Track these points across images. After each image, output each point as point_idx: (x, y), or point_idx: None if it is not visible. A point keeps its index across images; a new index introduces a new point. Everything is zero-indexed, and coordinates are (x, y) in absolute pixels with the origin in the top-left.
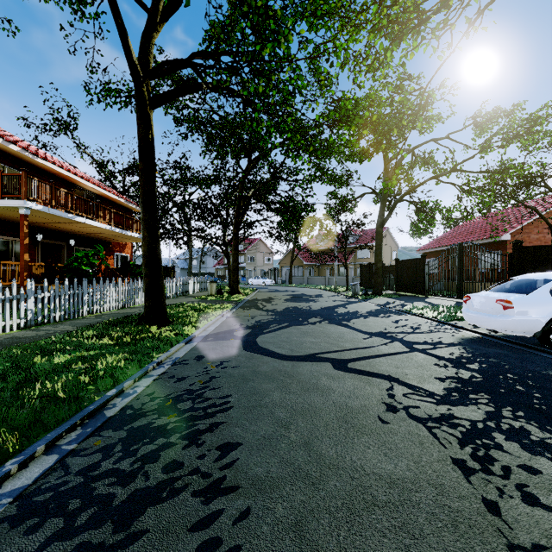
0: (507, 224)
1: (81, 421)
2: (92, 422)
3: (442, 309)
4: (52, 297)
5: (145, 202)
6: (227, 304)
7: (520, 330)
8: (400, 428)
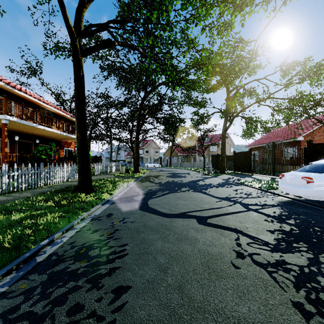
0: (301, 130)
1: (17, 266)
2: (25, 266)
3: (264, 182)
4: (19, 175)
5: (78, 115)
6: (131, 178)
7: (318, 197)
8: (248, 272)
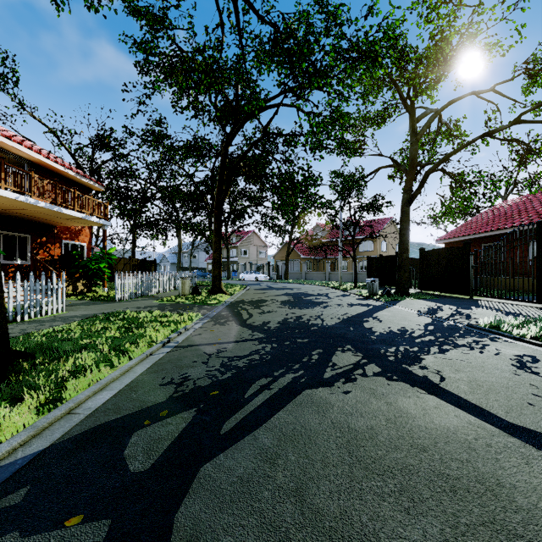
0: None
1: None
2: None
3: None
4: None
5: None
6: (195, 310)
7: None
8: None
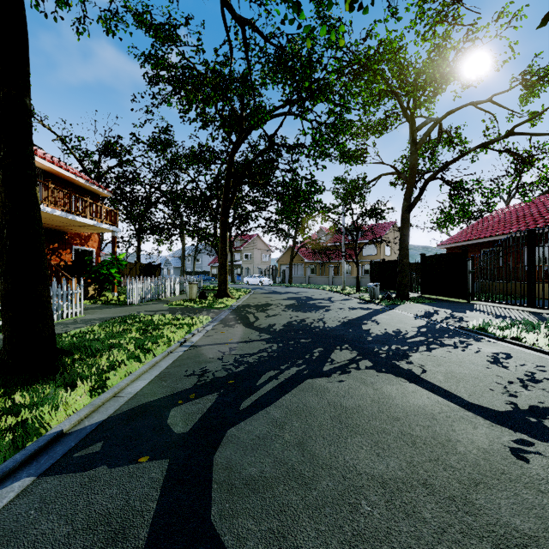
0: None
1: None
2: None
3: (545, 329)
4: None
5: None
6: (205, 314)
7: None
8: None
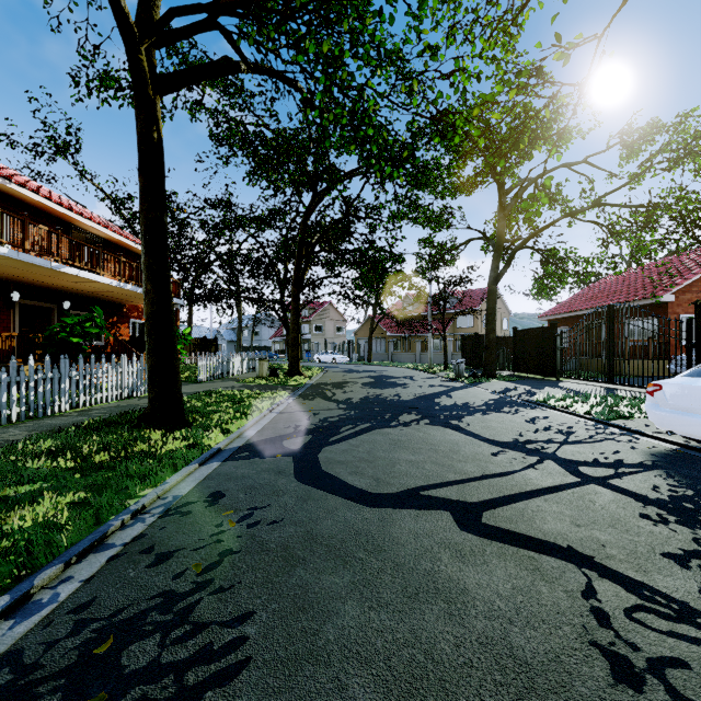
0: (667, 280)
1: None
2: None
3: (594, 400)
4: (4, 385)
5: (148, 237)
6: (281, 390)
7: None
8: None
